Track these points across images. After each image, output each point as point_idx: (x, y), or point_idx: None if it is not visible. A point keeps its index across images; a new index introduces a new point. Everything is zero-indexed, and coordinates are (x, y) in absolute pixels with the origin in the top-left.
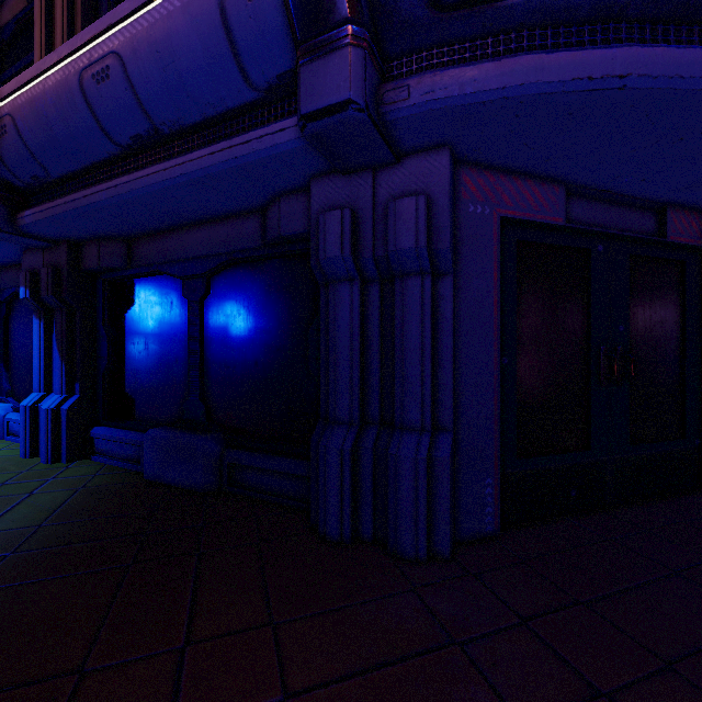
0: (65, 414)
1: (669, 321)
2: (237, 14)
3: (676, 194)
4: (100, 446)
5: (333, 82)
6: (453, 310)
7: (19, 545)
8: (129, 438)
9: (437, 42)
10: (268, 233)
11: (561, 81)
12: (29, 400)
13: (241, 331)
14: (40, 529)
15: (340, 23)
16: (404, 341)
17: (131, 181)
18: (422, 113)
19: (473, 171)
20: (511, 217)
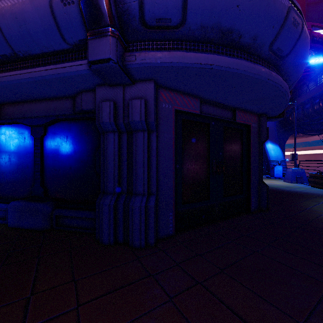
0: None
1: (237, 151)
2: (58, 10)
3: (238, 105)
4: None
5: (103, 50)
6: (156, 146)
7: None
8: None
9: (147, 39)
10: (76, 108)
11: (191, 63)
12: None
13: (63, 153)
14: None
15: (106, 26)
16: (136, 158)
17: (0, 77)
18: (141, 67)
19: (164, 90)
20: (180, 110)
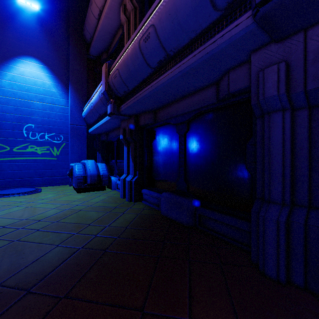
0: (133, 183)
1: None
2: None
3: None
4: (144, 197)
5: None
6: None
7: (120, 234)
8: (155, 195)
9: None
10: (220, 93)
11: None
12: (122, 177)
13: (204, 148)
14: (126, 229)
15: None
16: None
17: (157, 82)
18: None
19: None
20: None
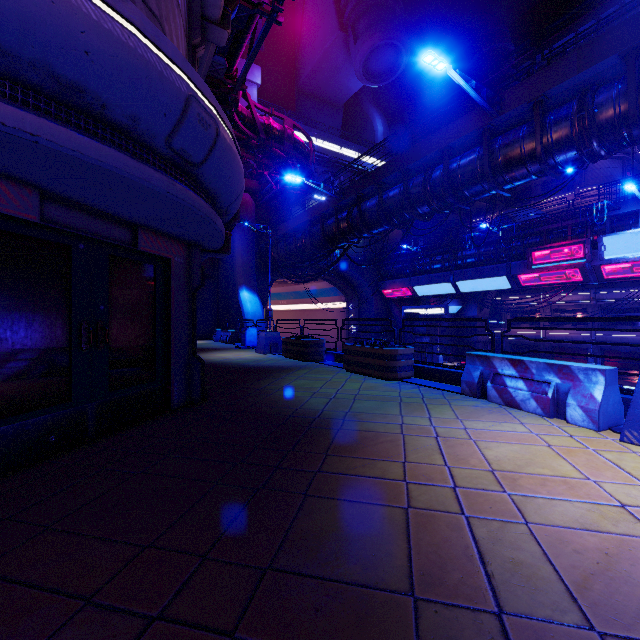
0: None
1: (145, 304)
2: None
3: (139, 221)
4: None
5: None
6: None
7: None
8: None
9: None
10: None
11: None
12: None
13: None
14: None
15: None
16: None
17: None
18: None
19: None
20: None
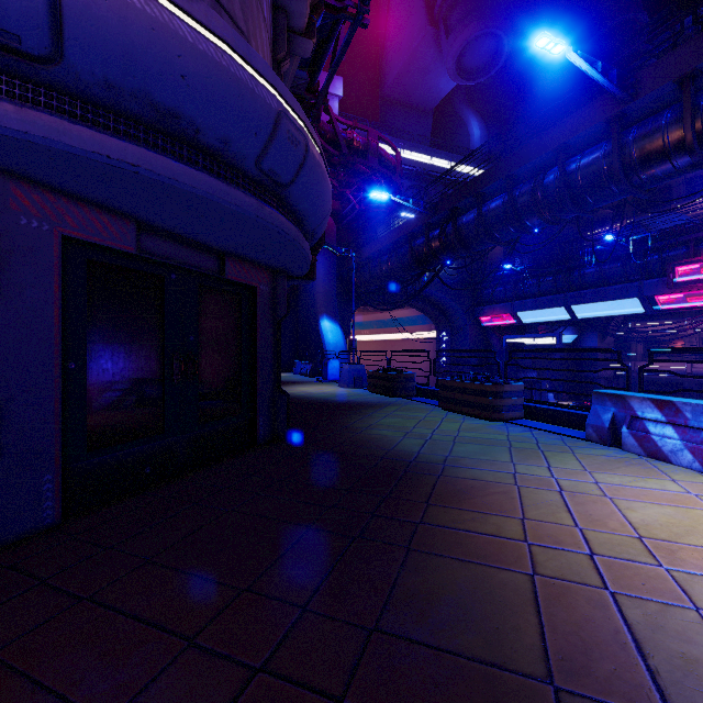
0: None
1: (231, 334)
2: None
3: (227, 248)
4: None
5: None
6: None
7: None
8: None
9: None
10: None
11: (83, 149)
12: None
13: None
14: None
15: None
16: None
17: None
18: None
19: (27, 186)
20: (77, 238)
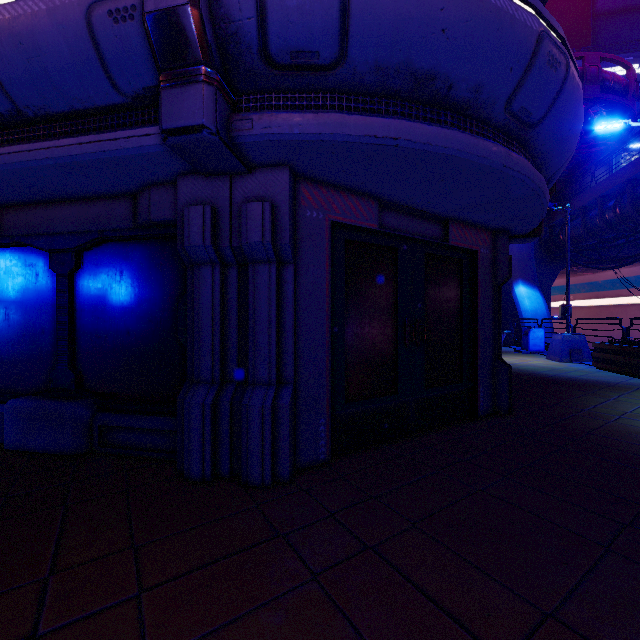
0: None
1: (452, 301)
2: (104, 31)
3: (452, 213)
4: None
5: (190, 109)
6: (294, 291)
7: None
8: None
9: (275, 89)
10: (139, 216)
11: (357, 135)
12: None
13: (113, 304)
14: None
15: (195, 63)
16: (255, 315)
17: None
18: (263, 141)
19: (310, 185)
20: (339, 222)
